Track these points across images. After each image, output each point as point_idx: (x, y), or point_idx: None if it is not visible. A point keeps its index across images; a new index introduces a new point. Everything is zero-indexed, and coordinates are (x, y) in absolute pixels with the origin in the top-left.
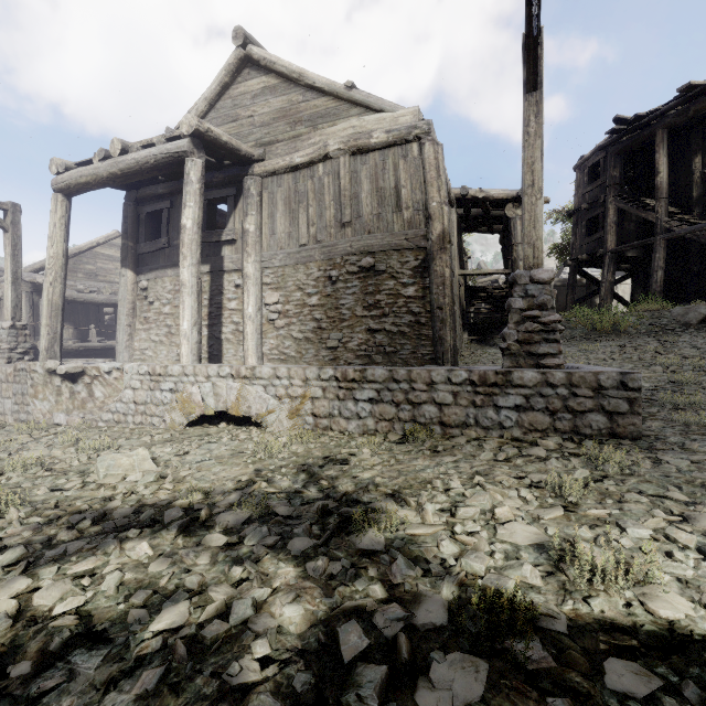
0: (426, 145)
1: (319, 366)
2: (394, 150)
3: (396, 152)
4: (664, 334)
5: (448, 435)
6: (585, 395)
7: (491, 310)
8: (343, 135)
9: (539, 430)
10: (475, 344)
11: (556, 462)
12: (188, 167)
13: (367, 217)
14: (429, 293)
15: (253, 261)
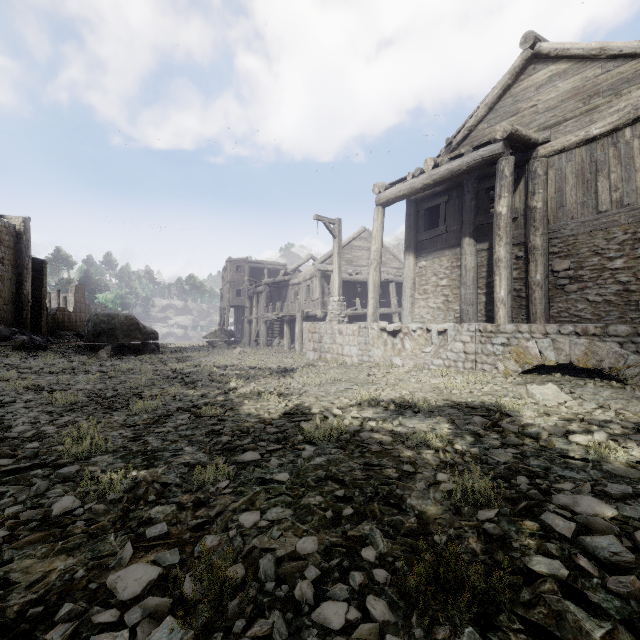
0: None
1: None
2: None
3: None
4: None
5: None
6: None
7: None
8: None
9: None
10: None
11: None
12: (502, 165)
13: None
14: None
15: (540, 234)
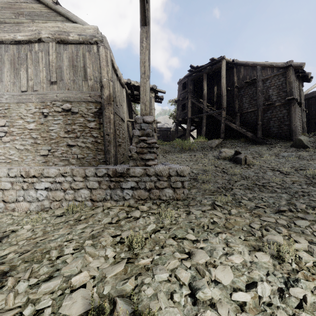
0: (100, 47)
1: (8, 168)
2: (83, 46)
3: (84, 48)
4: (205, 151)
5: (95, 206)
6: (163, 180)
7: None
8: (52, 30)
9: (143, 199)
10: None
11: (142, 220)
12: None
13: (67, 81)
14: (102, 127)
15: None
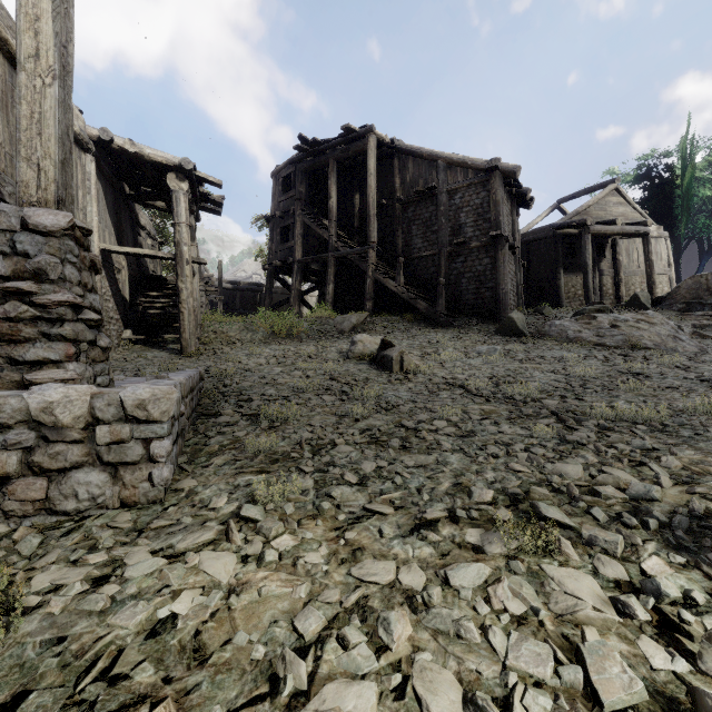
0: None
1: None
2: None
3: None
4: (326, 340)
5: None
6: (66, 438)
7: (167, 304)
8: None
9: None
10: (140, 346)
11: None
12: None
13: None
14: None
15: None
